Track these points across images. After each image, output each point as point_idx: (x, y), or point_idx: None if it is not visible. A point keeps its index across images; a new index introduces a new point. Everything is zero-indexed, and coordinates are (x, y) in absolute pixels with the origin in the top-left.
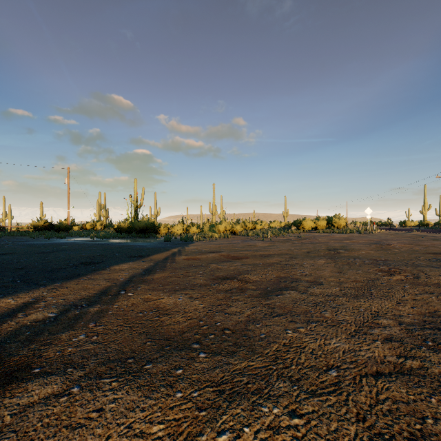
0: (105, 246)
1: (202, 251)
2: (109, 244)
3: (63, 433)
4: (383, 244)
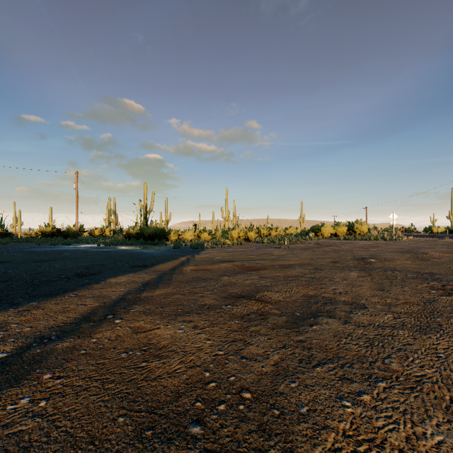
0: (108, 254)
1: (214, 260)
2: (114, 252)
3: None
4: (417, 252)
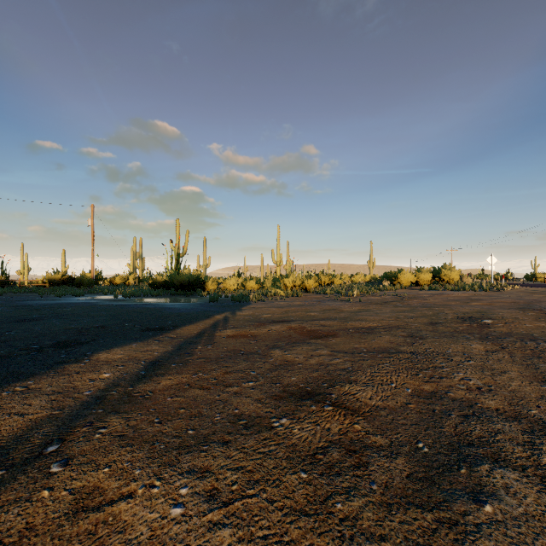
0: (120, 309)
1: (261, 320)
2: (129, 307)
3: None
4: (544, 309)
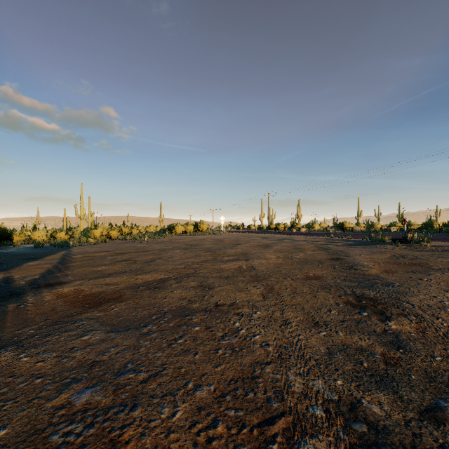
0: None
1: (91, 252)
2: None
3: (99, 282)
4: (220, 241)
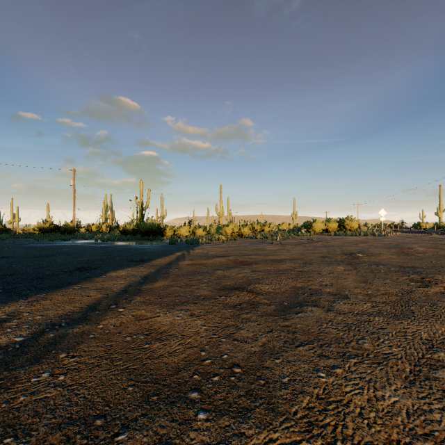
0: (106, 249)
1: (208, 255)
2: (112, 247)
3: None
4: (403, 248)
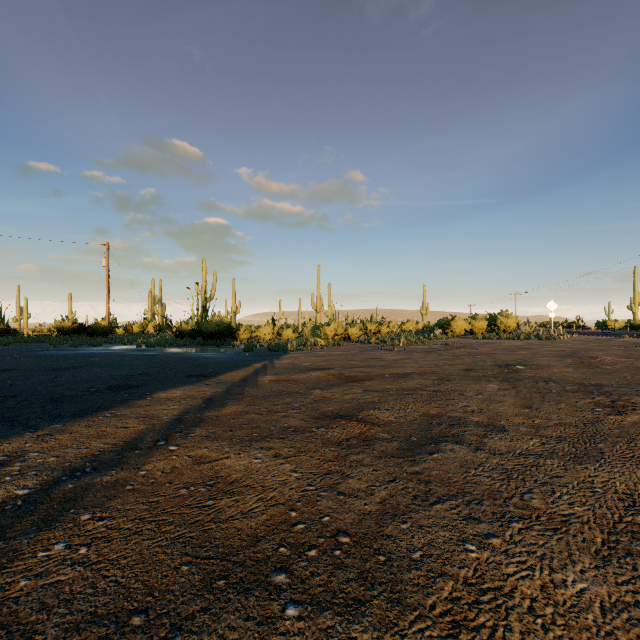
0: (153, 358)
1: (301, 368)
2: (161, 356)
3: None
4: (583, 357)
